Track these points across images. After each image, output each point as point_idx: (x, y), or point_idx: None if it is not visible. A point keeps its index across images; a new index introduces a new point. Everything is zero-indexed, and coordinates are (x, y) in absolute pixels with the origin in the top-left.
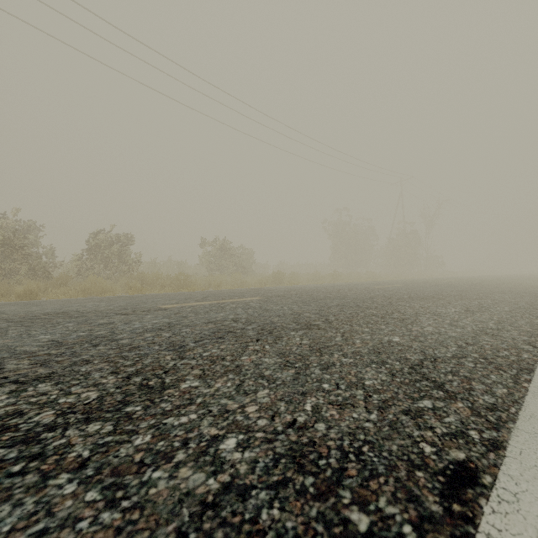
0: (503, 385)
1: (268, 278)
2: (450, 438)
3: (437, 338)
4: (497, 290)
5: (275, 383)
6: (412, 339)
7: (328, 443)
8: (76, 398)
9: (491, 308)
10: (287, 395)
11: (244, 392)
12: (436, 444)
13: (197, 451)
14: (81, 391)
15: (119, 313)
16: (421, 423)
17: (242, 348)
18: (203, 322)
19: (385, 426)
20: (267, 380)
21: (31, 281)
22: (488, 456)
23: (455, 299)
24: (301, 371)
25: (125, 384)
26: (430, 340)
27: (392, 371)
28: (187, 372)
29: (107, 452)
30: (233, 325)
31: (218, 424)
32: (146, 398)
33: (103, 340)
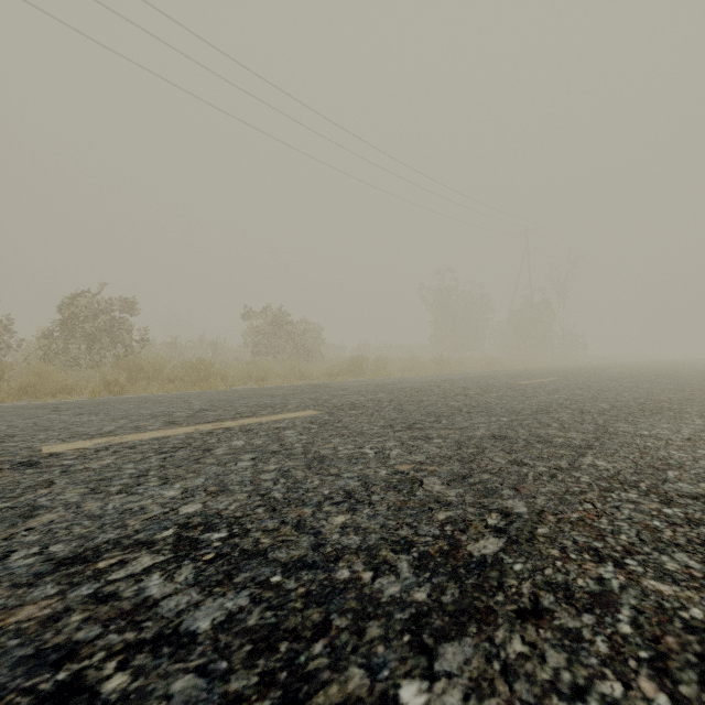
0: None
1: (342, 366)
2: None
3: None
4: None
5: None
6: None
7: None
8: None
9: None
10: None
11: None
12: None
13: None
14: None
15: None
16: None
17: None
18: (39, 561)
19: None
20: None
21: None
22: None
23: None
24: None
25: None
26: None
27: None
28: None
29: None
30: (141, 595)
31: None
32: None
33: None
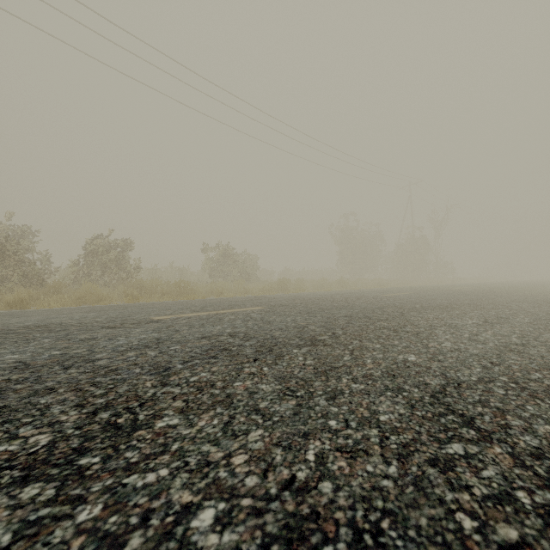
0: (545, 420)
1: (273, 285)
2: (493, 504)
3: (458, 356)
4: (512, 298)
5: (271, 420)
6: (429, 357)
7: (335, 515)
8: (20, 445)
9: (510, 319)
10: (285, 438)
11: (232, 433)
12: (477, 514)
13: (159, 533)
14: (30, 433)
15: (106, 327)
16: (454, 479)
17: (236, 371)
18: (196, 337)
19: (408, 485)
20: (262, 415)
21: (23, 288)
22: (549, 535)
23: (470, 309)
24: (303, 403)
25: (88, 423)
26: (450, 359)
27: (410, 401)
28: (166, 405)
29: (35, 536)
30: (229, 341)
31: (194, 484)
32: (110, 443)
33: (78, 361)
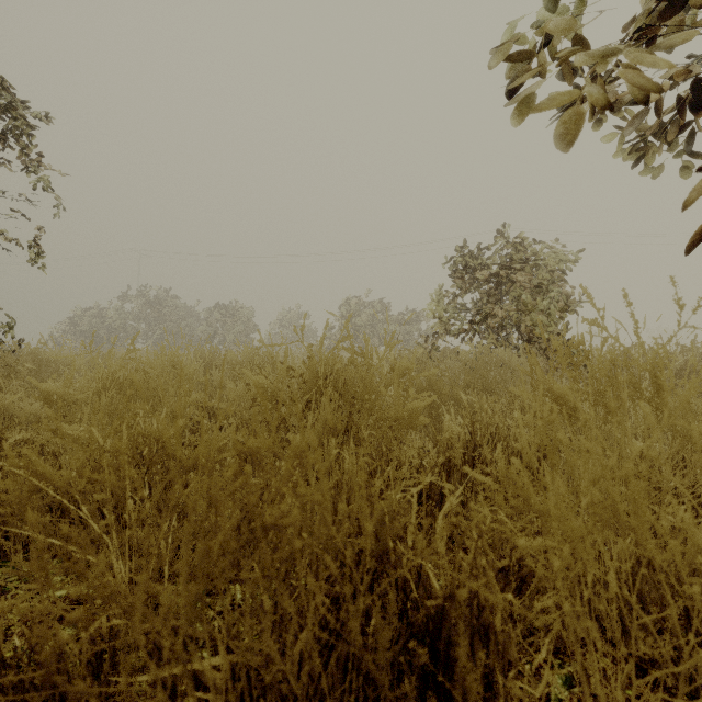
0: None
1: None
2: None
3: None
4: None
5: None
6: None
7: None
8: None
9: None
10: None
11: None
12: None
13: None
14: None
15: None
16: None
17: None
18: None
19: None
20: None
21: None
22: None
23: None
24: None
25: None
26: None
27: None
28: None
29: None
30: None
31: None
32: None
33: None
